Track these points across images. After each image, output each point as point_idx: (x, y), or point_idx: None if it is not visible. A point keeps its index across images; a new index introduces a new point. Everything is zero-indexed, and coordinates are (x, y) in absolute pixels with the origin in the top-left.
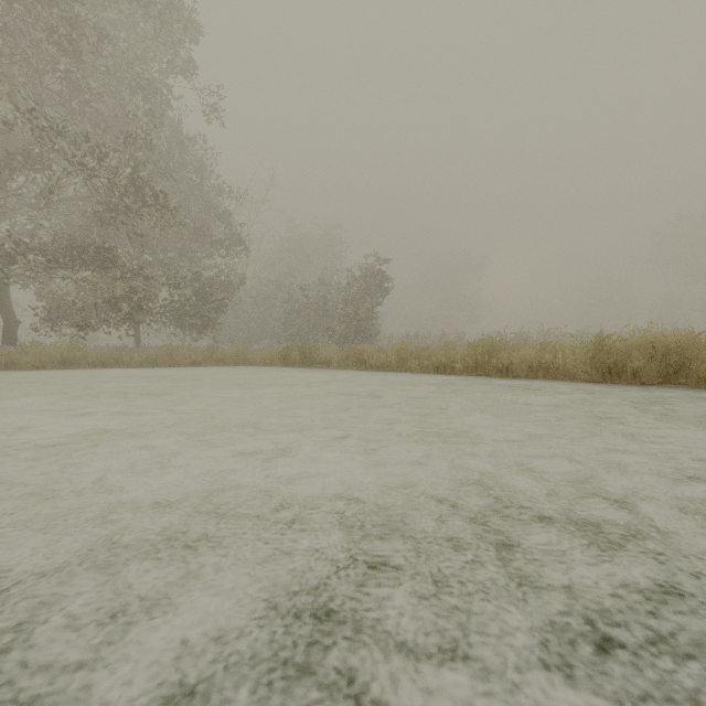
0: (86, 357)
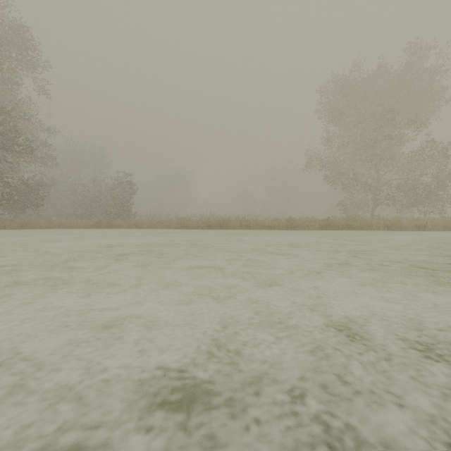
0: None
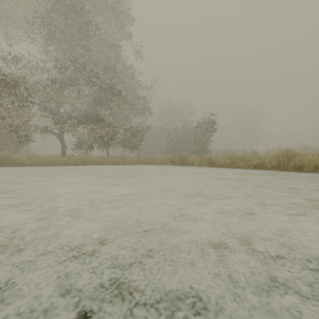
0: (91, 161)
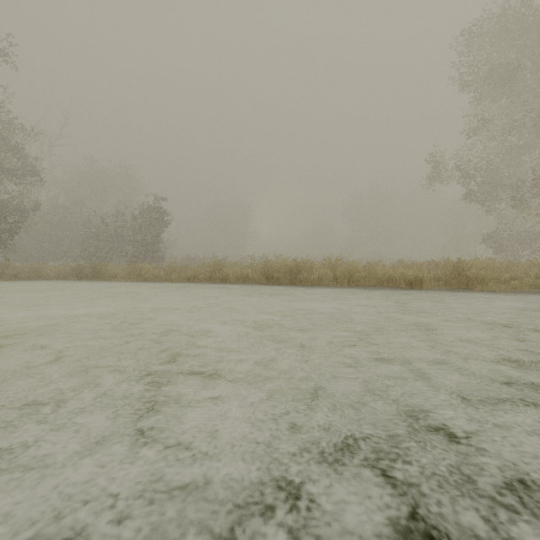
0: None
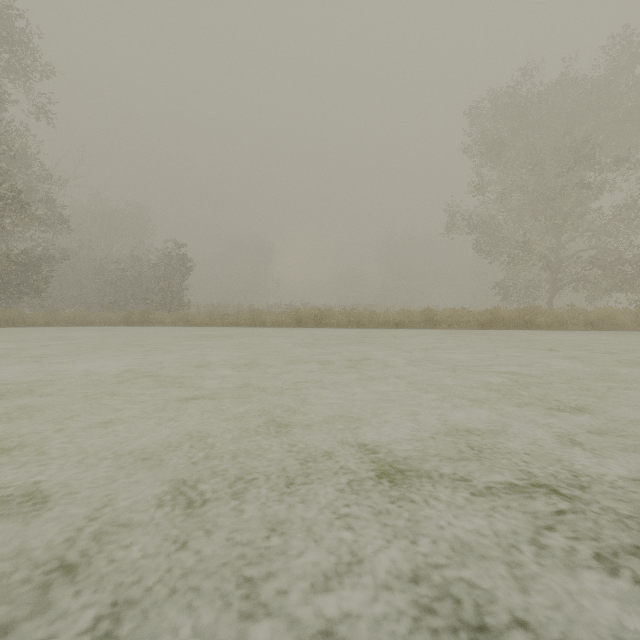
0: None
